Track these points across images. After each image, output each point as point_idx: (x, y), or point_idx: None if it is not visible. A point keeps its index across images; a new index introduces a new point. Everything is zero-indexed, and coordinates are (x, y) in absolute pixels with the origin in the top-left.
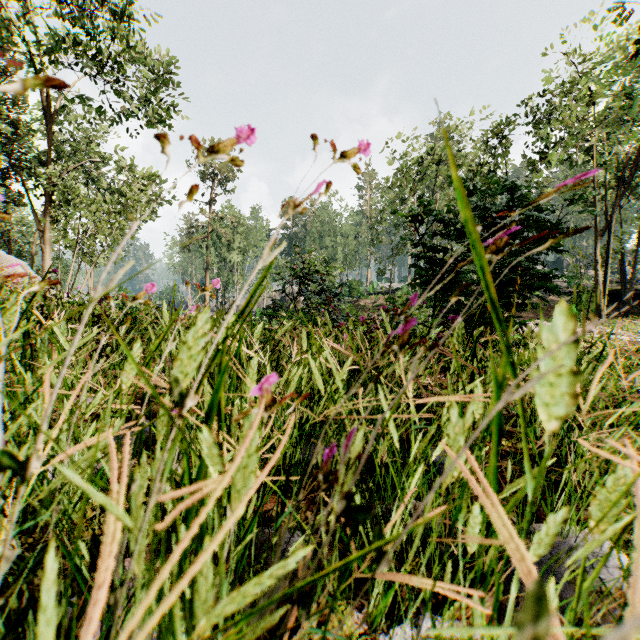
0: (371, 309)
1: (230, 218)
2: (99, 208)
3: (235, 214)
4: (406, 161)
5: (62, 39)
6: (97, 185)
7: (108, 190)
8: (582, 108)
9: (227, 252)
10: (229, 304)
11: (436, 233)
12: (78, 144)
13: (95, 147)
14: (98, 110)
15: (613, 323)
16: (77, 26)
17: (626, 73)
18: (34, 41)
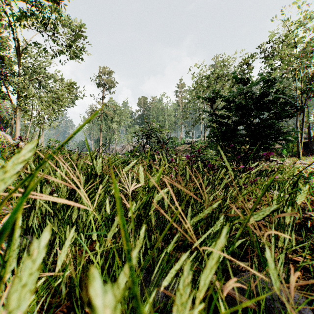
0: (182, 151)
1: (112, 106)
2: (43, 99)
3: (115, 104)
4: (200, 77)
5: (24, 12)
6: (45, 89)
7: (50, 92)
8: (290, 49)
9: (111, 123)
10: (112, 149)
11: (223, 107)
12: (35, 68)
13: (44, 70)
14: (43, 49)
15: (306, 158)
16: (32, 6)
17: (313, 31)
18: (10, 13)
